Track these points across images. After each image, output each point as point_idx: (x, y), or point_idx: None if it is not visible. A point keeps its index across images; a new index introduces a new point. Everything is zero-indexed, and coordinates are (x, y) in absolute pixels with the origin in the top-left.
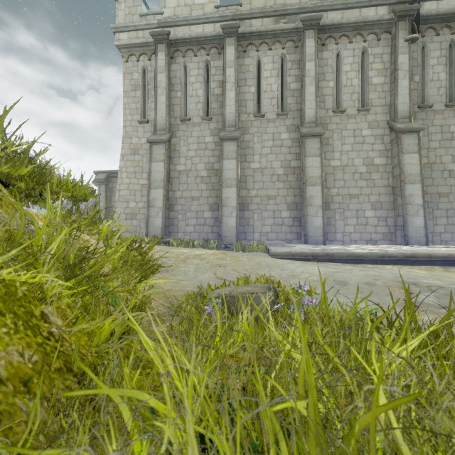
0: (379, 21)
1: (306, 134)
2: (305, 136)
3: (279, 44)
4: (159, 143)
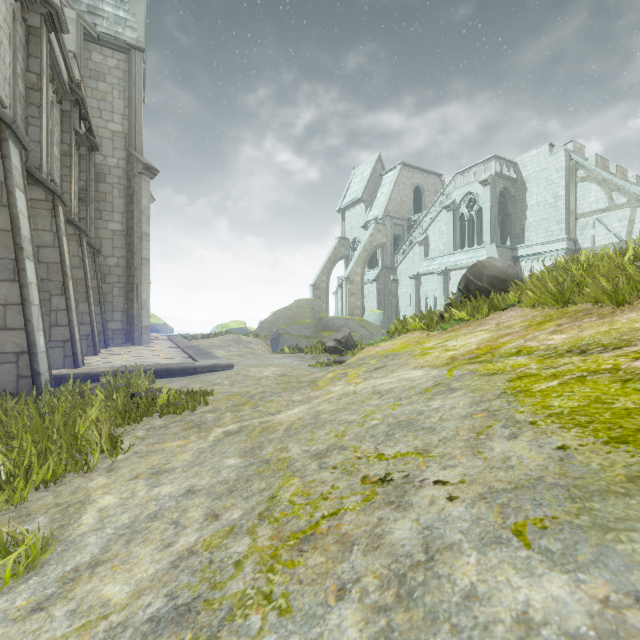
0: (64, 83)
1: (65, 197)
2: (60, 198)
3: None
4: None
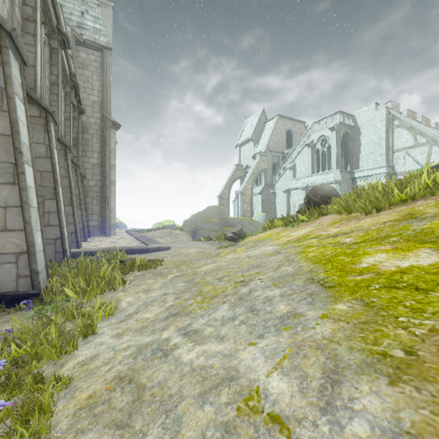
0: (67, 76)
1: (71, 148)
2: (69, 148)
3: (44, 25)
4: (17, 53)
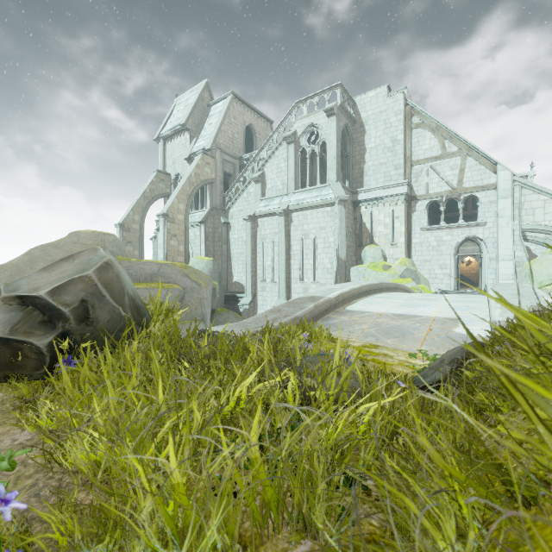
0: None
1: None
2: None
3: None
4: None
